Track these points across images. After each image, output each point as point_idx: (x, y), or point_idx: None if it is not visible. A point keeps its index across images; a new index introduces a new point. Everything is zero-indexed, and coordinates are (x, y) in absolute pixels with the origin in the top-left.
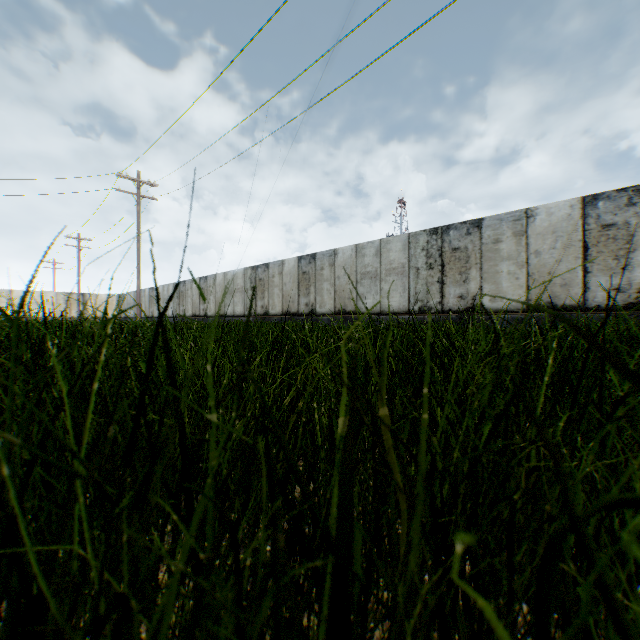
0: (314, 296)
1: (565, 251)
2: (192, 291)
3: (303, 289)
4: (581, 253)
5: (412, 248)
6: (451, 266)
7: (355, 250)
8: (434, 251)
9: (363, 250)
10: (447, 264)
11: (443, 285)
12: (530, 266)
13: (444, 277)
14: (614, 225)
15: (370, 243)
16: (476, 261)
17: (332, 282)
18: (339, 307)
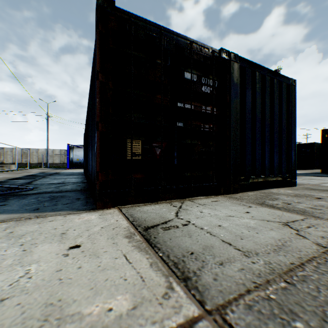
0: None
1: (19, 155)
2: None
3: None
4: (22, 155)
5: None
6: None
7: None
8: None
9: None
10: None
11: None
12: (14, 156)
13: None
14: (26, 152)
15: None
16: (3, 154)
17: None
18: None
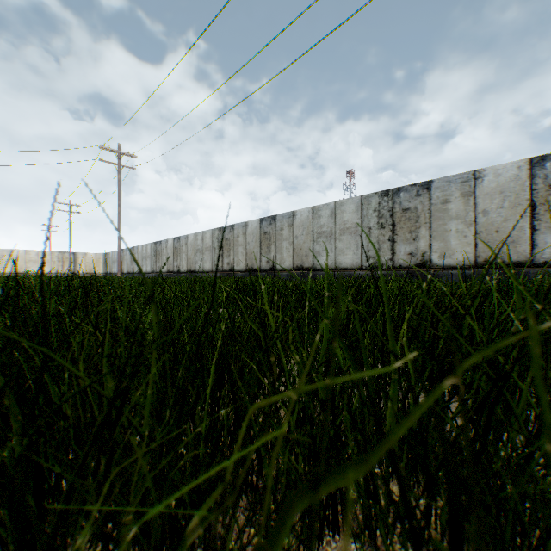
0: (274, 254)
1: (512, 210)
2: (167, 250)
3: (264, 247)
4: (528, 212)
5: (364, 209)
6: (401, 225)
7: (312, 212)
8: (385, 212)
9: (319, 212)
10: (398, 224)
11: (394, 243)
12: (478, 224)
13: (395, 236)
14: None
15: (325, 205)
16: (425, 220)
17: (291, 241)
18: (297, 264)
